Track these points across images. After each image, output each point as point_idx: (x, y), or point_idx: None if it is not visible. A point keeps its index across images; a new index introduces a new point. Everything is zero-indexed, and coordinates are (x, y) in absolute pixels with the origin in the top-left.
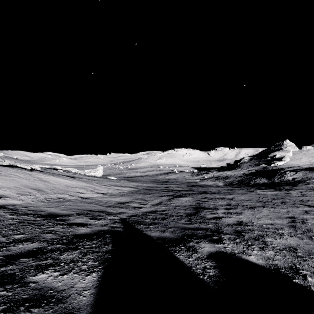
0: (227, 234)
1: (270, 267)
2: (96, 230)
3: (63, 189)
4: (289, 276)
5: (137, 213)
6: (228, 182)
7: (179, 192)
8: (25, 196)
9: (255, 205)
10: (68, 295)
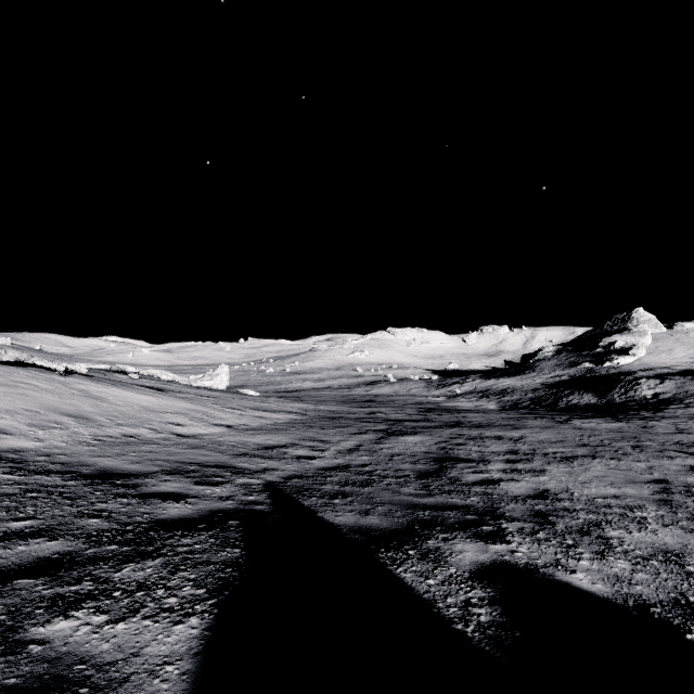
0: (516, 521)
1: (625, 602)
2: (207, 509)
3: (136, 415)
4: (675, 625)
5: (305, 470)
6: (509, 403)
7: (399, 424)
8: (48, 430)
9: (575, 454)
10: (125, 677)
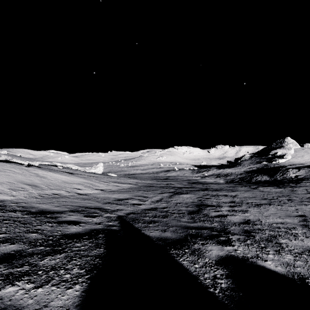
0: (236, 235)
1: (293, 276)
2: (89, 229)
3: (59, 185)
4: None
5: (136, 210)
6: (229, 180)
7: (180, 189)
8: (18, 191)
9: (261, 203)
10: None
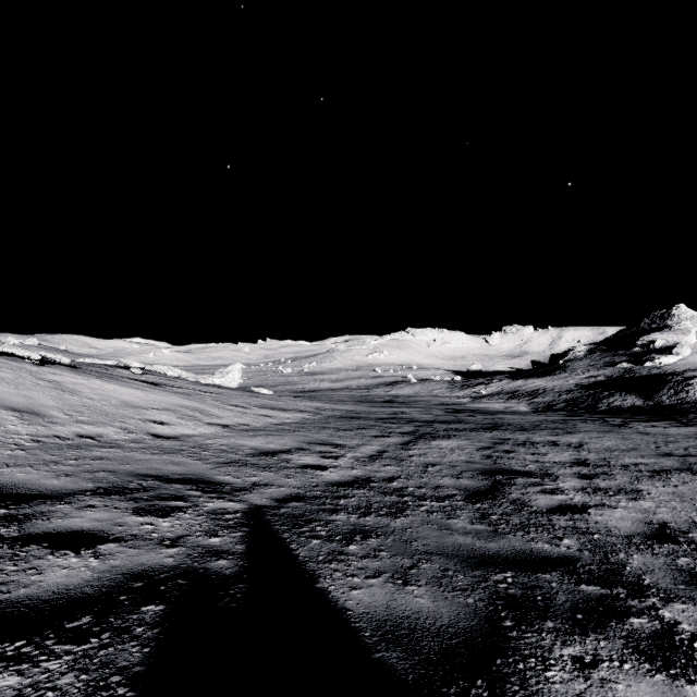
0: (676, 599)
1: None
2: (121, 570)
3: (109, 411)
4: None
5: (310, 486)
6: (542, 405)
7: (428, 426)
8: None
9: (663, 466)
10: None
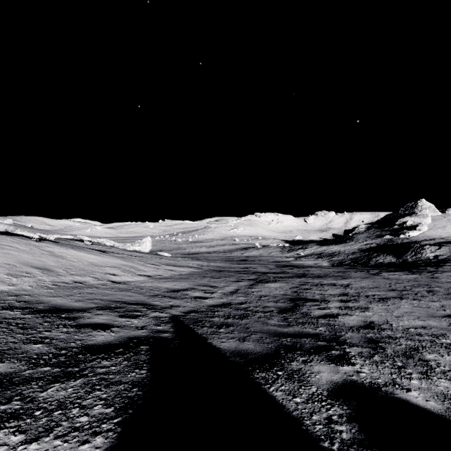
0: (355, 346)
1: None
2: (125, 336)
3: (85, 268)
4: None
5: (199, 306)
6: (337, 262)
7: (264, 275)
8: (20, 278)
9: (387, 296)
10: None
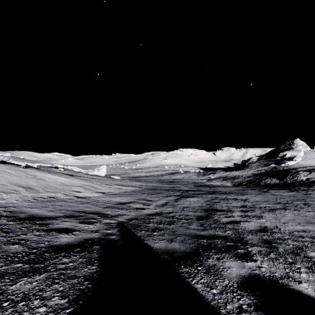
0: (255, 246)
1: None
2: (83, 238)
3: (57, 187)
4: None
5: (139, 215)
6: (237, 183)
7: (186, 192)
8: (9, 194)
9: (275, 207)
10: None
